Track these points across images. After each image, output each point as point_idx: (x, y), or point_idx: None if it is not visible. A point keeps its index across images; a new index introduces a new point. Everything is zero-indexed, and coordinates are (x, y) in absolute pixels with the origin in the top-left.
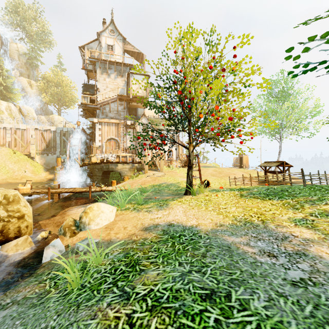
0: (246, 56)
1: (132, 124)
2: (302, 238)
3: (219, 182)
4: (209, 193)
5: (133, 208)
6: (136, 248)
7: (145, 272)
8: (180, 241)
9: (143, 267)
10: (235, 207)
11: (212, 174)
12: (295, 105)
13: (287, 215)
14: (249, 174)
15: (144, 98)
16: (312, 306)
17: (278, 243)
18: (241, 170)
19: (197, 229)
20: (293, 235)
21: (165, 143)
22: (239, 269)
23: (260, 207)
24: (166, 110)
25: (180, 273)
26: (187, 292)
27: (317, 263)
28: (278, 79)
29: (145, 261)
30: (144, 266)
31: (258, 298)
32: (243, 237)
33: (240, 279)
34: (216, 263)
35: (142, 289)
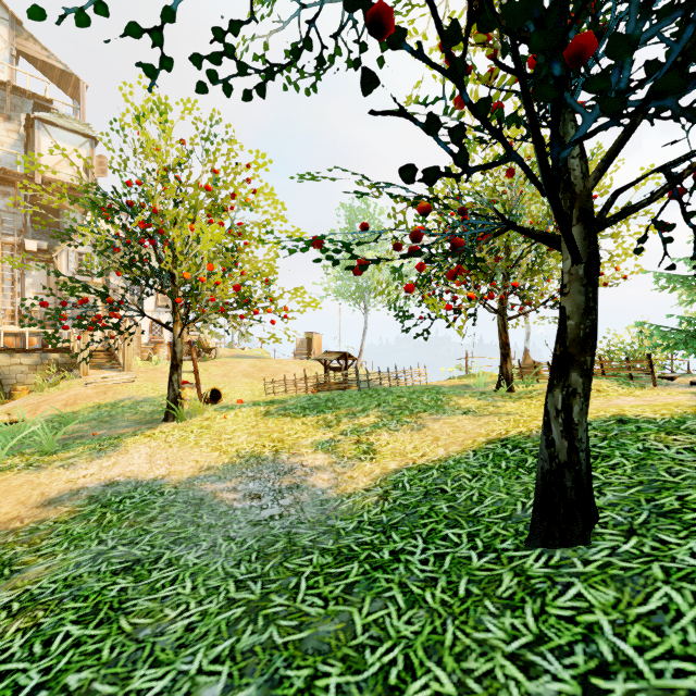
0: (262, 188)
1: (43, 250)
2: (310, 467)
3: (252, 390)
4: (215, 413)
5: (27, 464)
6: (14, 542)
7: (21, 572)
8: (119, 508)
9: (20, 566)
10: (247, 435)
11: (246, 372)
12: (384, 257)
13: (314, 437)
14: (313, 371)
15: (80, 192)
16: (257, 539)
17: (277, 479)
18: (301, 363)
19: (163, 482)
20: (304, 464)
21: (121, 316)
22: (197, 524)
23: (285, 431)
24: (124, 245)
25: (94, 554)
26: (95, 573)
27: (304, 494)
28: (362, 210)
29: (28, 556)
30: (22, 564)
31: (197, 550)
32: (234, 480)
33: (189, 536)
34: (166, 526)
35: (6, 596)
